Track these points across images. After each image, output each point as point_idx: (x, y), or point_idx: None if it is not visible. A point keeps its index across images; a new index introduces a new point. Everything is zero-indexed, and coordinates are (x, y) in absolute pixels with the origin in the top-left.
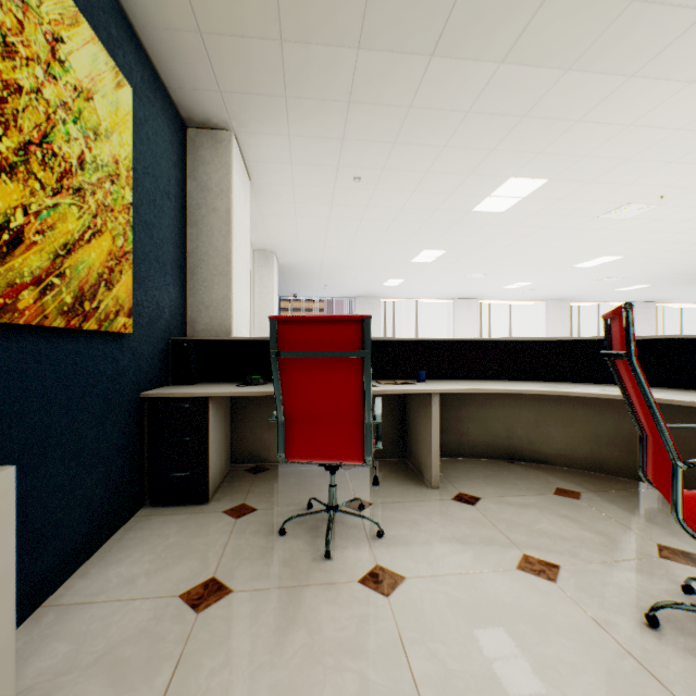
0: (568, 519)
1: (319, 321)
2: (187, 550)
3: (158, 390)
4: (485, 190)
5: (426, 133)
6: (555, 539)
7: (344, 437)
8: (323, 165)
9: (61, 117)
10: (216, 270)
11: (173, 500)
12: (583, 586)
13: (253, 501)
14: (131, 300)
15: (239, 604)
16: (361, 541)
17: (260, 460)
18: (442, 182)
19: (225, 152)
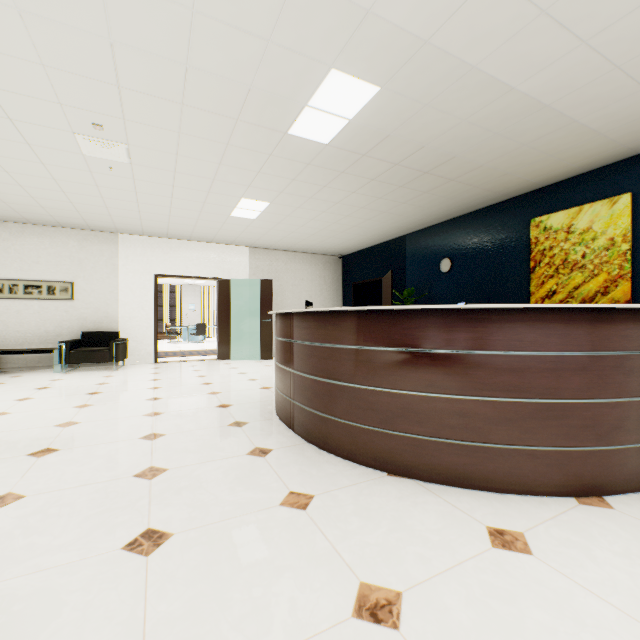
0: None
1: None
2: None
3: None
4: None
5: None
6: None
7: None
8: None
9: (571, 249)
10: None
11: None
12: None
13: None
14: (627, 297)
15: None
16: None
17: None
18: None
19: None
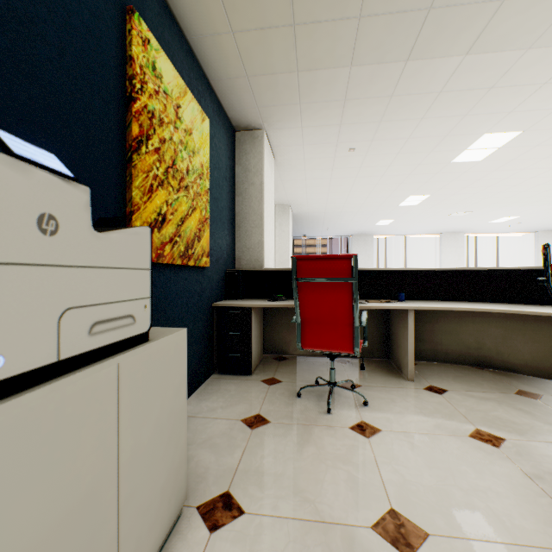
0: (522, 411)
1: (323, 258)
2: (242, 399)
3: (221, 302)
4: (461, 146)
5: (406, 111)
6: (506, 423)
7: (339, 335)
8: (326, 143)
9: (179, 149)
10: (254, 224)
11: (231, 371)
12: (522, 453)
13: (279, 377)
14: (208, 247)
15: (275, 428)
16: (352, 406)
17: (282, 352)
18: (421, 144)
19: (259, 144)
